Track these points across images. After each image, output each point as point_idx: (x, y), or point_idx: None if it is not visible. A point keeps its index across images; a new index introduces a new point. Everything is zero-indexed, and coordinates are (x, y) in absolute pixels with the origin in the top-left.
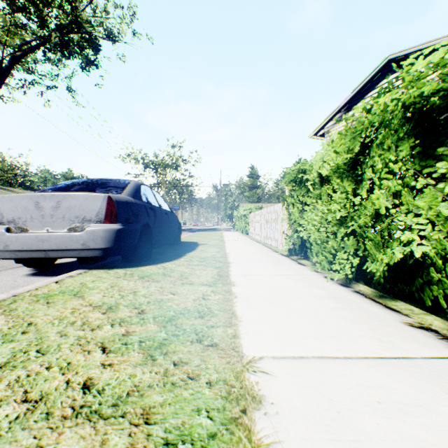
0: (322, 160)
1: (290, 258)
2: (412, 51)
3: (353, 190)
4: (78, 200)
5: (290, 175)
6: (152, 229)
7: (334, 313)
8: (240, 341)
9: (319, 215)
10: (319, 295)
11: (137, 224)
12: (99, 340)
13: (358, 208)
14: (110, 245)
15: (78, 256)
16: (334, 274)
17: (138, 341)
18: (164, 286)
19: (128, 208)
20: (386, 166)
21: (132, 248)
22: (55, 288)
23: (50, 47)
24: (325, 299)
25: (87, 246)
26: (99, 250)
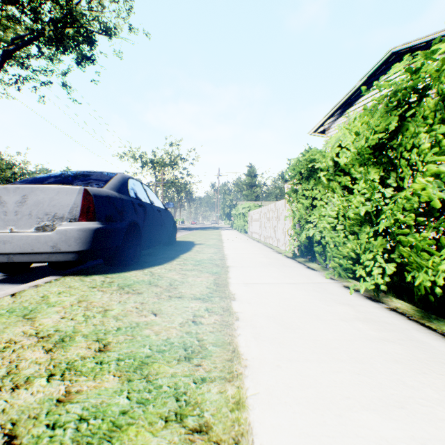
0: (338, 147)
1: (297, 261)
2: (417, 43)
3: (381, 181)
4: (47, 194)
5: (297, 166)
6: (141, 228)
7: (378, 349)
8: (248, 416)
9: (335, 212)
10: (347, 316)
11: (121, 222)
12: (12, 416)
13: (399, 201)
14: (86, 247)
15: (48, 261)
16: (354, 283)
17: (76, 419)
18: (145, 301)
19: (110, 203)
20: (440, 145)
21: (115, 250)
22: (5, 305)
23: (44, 41)
24: (358, 323)
25: (58, 248)
26: (73, 253)
